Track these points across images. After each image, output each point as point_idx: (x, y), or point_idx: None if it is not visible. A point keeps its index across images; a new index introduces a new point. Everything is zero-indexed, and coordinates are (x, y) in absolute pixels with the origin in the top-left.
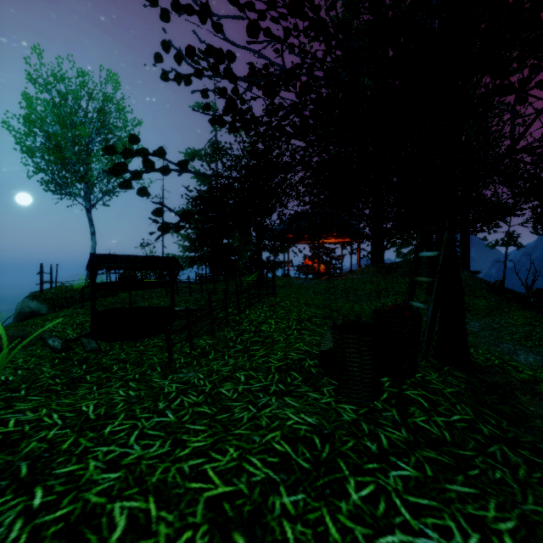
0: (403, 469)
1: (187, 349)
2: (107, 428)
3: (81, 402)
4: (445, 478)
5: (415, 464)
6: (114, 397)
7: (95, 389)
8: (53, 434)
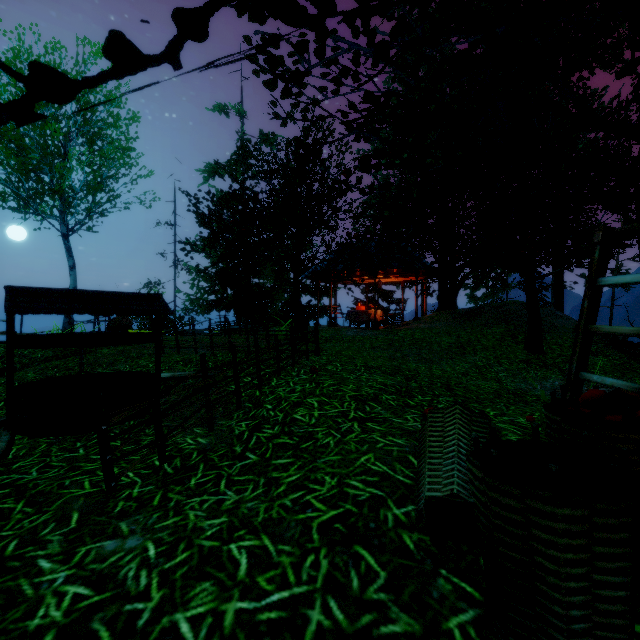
0: None
1: (156, 459)
2: None
3: None
4: None
5: None
6: None
7: None
8: None
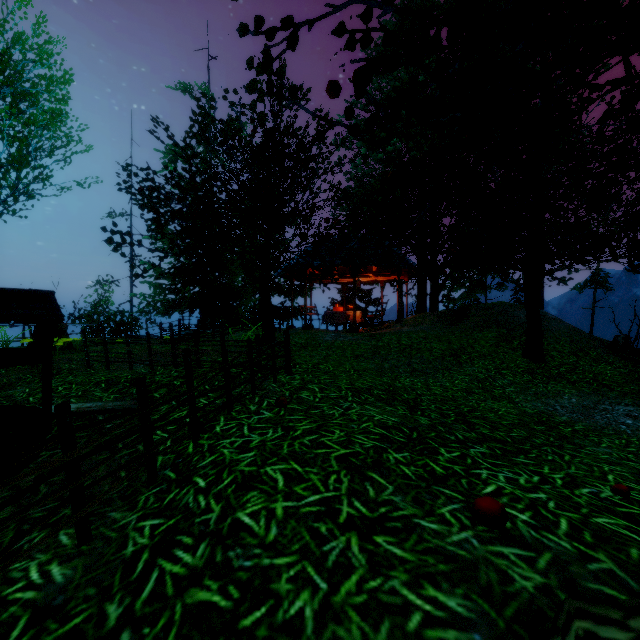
0: None
1: None
2: None
3: None
4: None
5: None
6: None
7: None
8: None
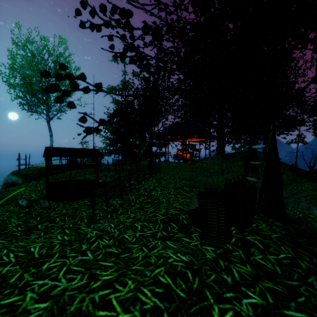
0: (251, 297)
1: (104, 207)
2: (45, 265)
3: (31, 244)
4: (282, 304)
5: (259, 293)
6: (53, 241)
7: (42, 235)
8: (6, 270)
